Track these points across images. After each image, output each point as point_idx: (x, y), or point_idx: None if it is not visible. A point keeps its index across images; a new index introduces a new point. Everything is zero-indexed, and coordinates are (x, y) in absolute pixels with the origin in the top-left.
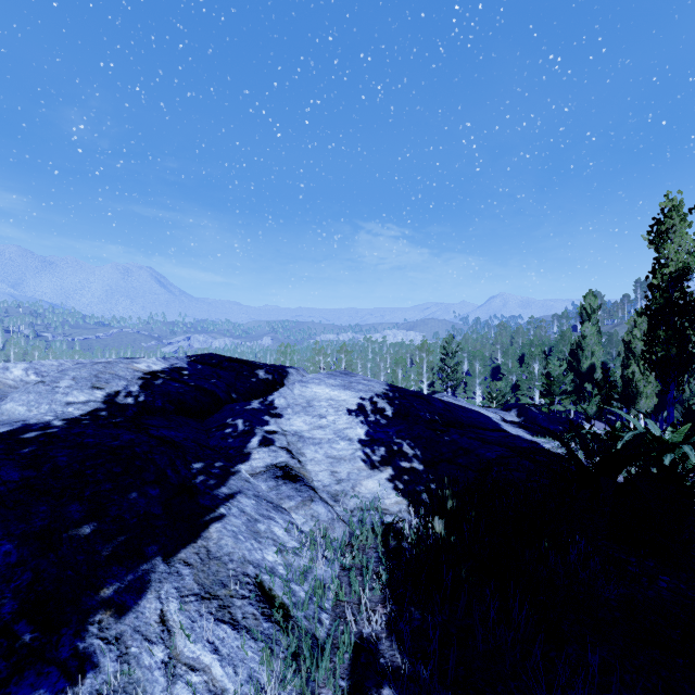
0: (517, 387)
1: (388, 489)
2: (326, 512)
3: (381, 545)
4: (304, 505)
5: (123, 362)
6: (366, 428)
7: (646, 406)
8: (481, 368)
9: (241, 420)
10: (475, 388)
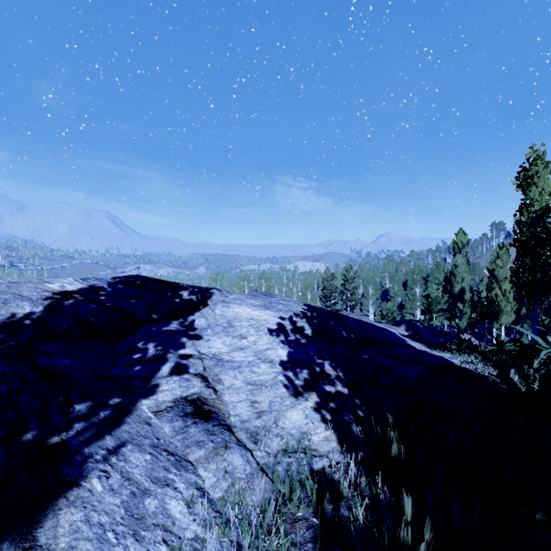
0: (402, 306)
1: (314, 421)
2: (243, 463)
3: (315, 513)
4: (216, 455)
5: (32, 281)
6: (287, 348)
7: (507, 321)
8: (373, 291)
9: (154, 343)
10: (368, 307)
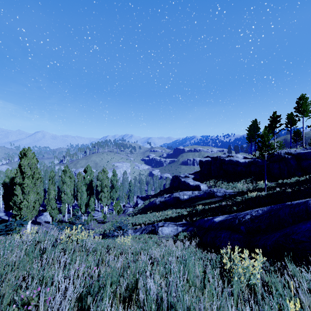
0: None
1: None
2: None
3: None
4: None
5: None
6: None
7: None
8: None
9: None
10: None
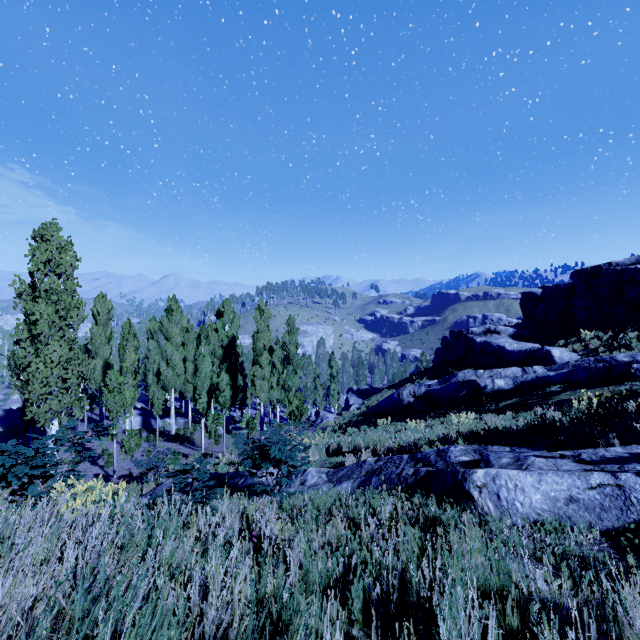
0: None
1: (0, 429)
2: None
3: None
4: None
5: None
6: None
7: None
8: None
9: None
10: None
